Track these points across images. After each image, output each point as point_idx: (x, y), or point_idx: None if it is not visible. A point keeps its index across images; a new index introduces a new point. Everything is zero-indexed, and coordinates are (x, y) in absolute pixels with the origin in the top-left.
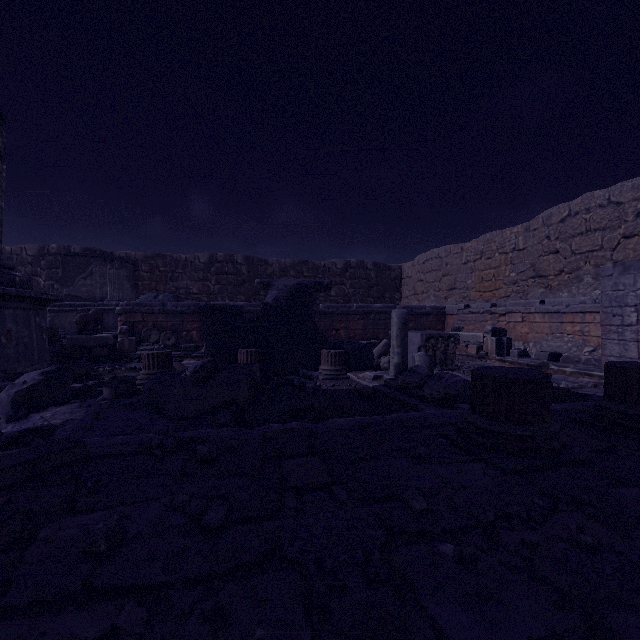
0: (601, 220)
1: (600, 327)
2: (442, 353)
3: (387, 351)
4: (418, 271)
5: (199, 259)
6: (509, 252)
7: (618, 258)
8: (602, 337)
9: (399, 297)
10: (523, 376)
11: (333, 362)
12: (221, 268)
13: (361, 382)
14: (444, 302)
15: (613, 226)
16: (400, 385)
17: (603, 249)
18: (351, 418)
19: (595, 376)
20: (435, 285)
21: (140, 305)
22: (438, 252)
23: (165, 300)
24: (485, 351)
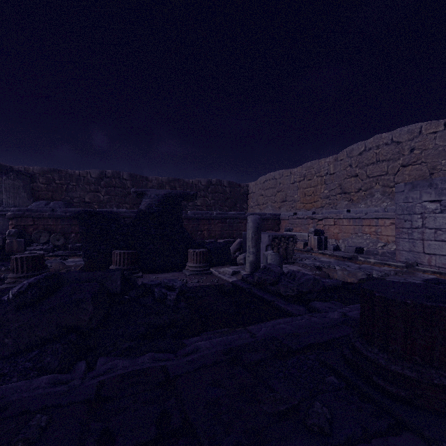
0: (387, 154)
1: (389, 229)
2: (284, 250)
3: (240, 248)
4: (260, 188)
5: (91, 174)
6: (323, 175)
7: (398, 180)
8: (396, 236)
9: (246, 207)
10: (445, 303)
11: (198, 260)
12: (109, 182)
13: (222, 277)
14: (278, 210)
15: (395, 158)
16: (256, 281)
17: (388, 174)
18: (217, 340)
19: (392, 265)
20: (272, 198)
21: (31, 211)
22: (274, 175)
23: (56, 207)
24: (309, 246)
